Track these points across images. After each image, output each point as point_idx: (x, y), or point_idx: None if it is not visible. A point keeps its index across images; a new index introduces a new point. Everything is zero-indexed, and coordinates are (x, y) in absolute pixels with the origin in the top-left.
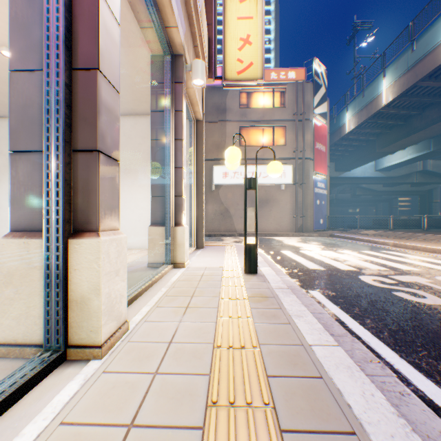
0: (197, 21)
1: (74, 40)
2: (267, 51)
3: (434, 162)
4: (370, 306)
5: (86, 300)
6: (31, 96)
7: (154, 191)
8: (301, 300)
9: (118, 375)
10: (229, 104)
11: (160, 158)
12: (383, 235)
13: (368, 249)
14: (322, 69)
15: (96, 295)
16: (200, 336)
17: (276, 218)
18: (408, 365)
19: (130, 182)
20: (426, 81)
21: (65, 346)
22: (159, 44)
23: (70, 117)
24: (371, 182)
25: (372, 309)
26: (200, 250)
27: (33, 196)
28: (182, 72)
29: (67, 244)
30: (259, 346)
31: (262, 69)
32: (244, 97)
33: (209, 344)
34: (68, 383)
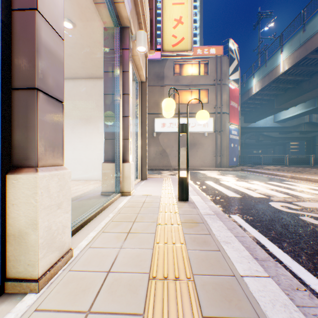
0: (141, 2)
1: None
2: (194, 35)
3: (317, 115)
4: (284, 229)
5: (23, 234)
6: None
7: (106, 135)
8: (225, 224)
9: (48, 315)
10: (166, 73)
11: (111, 109)
12: (281, 169)
13: (272, 180)
14: (235, 46)
15: (33, 230)
16: (137, 265)
17: (201, 157)
18: None
19: (91, 130)
20: (314, 54)
21: (1, 280)
22: (110, 17)
23: (9, 55)
24: (271, 130)
25: (286, 233)
26: (144, 181)
27: None
28: (129, 40)
29: (4, 179)
30: (193, 277)
31: (191, 43)
32: (177, 68)
33: (145, 275)
34: None
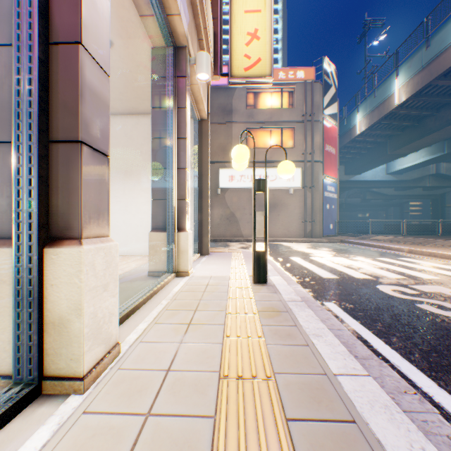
0: (202, 12)
1: (52, 8)
2: (275, 51)
3: (447, 165)
4: (394, 321)
5: (65, 321)
6: (0, 76)
7: (155, 194)
8: (316, 313)
9: (101, 418)
10: (235, 105)
11: (161, 158)
12: (396, 240)
13: (382, 256)
14: (332, 68)
15: (77, 316)
16: (204, 362)
17: (284, 223)
18: (450, 397)
19: (131, 185)
20: (442, 80)
21: (39, 378)
22: (160, 34)
23: (46, 101)
24: (382, 185)
25: (397, 325)
26: (205, 257)
27: (3, 196)
28: (186, 65)
29: (42, 254)
30: (274, 376)
31: (270, 66)
32: (251, 97)
33: (214, 373)
34: (37, 429)
